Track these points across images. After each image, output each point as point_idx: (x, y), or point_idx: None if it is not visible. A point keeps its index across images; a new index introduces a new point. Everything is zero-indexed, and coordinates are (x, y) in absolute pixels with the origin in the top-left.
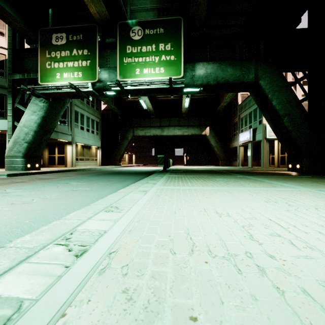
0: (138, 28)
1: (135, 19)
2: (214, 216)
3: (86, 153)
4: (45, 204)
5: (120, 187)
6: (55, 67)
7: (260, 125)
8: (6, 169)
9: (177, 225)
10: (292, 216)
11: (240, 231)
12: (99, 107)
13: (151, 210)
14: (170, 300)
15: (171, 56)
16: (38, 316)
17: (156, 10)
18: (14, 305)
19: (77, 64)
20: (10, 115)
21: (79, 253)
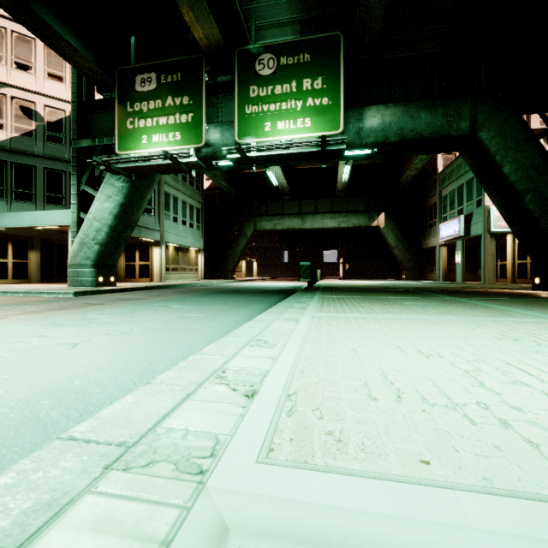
0: (269, 56)
1: (262, 40)
2: (417, 357)
3: (181, 259)
4: (153, 335)
5: (248, 313)
6: (139, 126)
7: (478, 208)
8: (69, 285)
9: (365, 367)
10: (546, 360)
11: (464, 377)
12: (200, 186)
13: (318, 346)
14: (389, 444)
15: (324, 99)
16: (244, 449)
17: (296, 23)
18: (210, 438)
19: (174, 119)
20: (74, 203)
21: (249, 394)
